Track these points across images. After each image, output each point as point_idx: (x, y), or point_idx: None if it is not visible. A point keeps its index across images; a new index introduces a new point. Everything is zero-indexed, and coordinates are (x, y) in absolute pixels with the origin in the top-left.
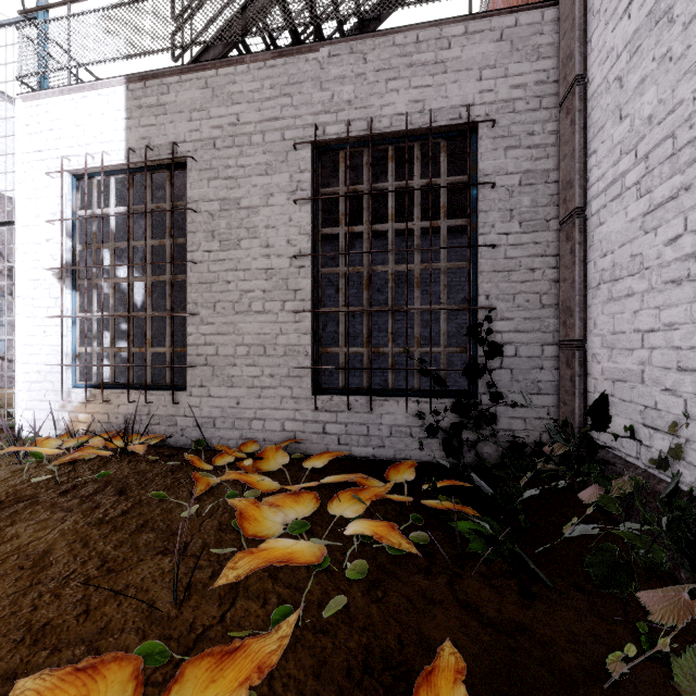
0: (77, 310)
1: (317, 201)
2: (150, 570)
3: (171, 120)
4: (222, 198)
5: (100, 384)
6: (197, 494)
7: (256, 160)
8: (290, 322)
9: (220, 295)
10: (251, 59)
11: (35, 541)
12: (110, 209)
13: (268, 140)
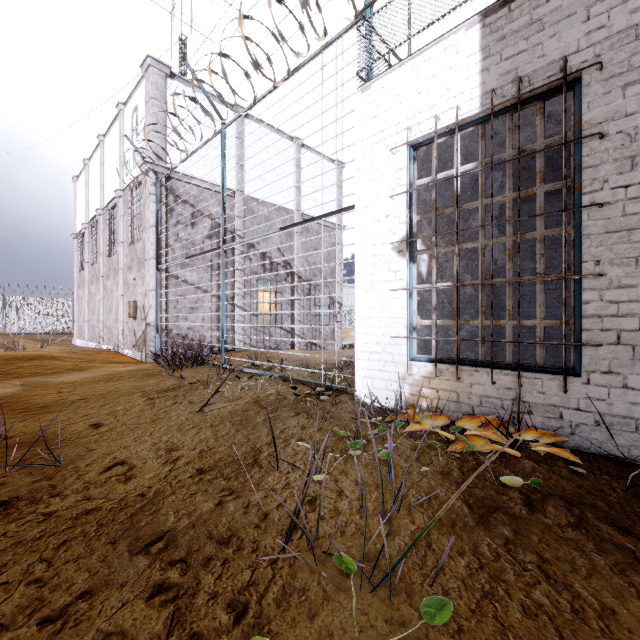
0: (414, 282)
1: None
2: None
3: (551, 33)
4: None
5: (442, 359)
6: None
7: None
8: None
9: None
10: None
11: None
12: (454, 170)
13: None
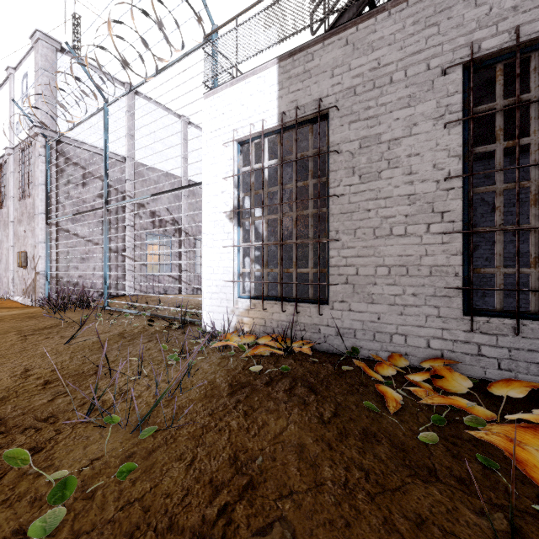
0: (241, 241)
1: (466, 122)
2: (429, 501)
3: (315, 81)
4: (362, 137)
5: (257, 296)
6: (392, 407)
7: (397, 96)
8: (437, 243)
9: (360, 222)
10: (392, 4)
11: (283, 431)
12: (264, 163)
13: (410, 74)
